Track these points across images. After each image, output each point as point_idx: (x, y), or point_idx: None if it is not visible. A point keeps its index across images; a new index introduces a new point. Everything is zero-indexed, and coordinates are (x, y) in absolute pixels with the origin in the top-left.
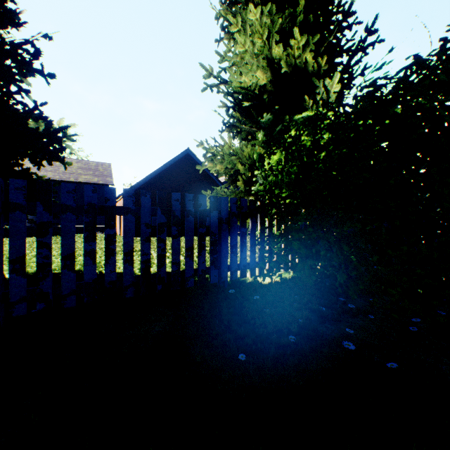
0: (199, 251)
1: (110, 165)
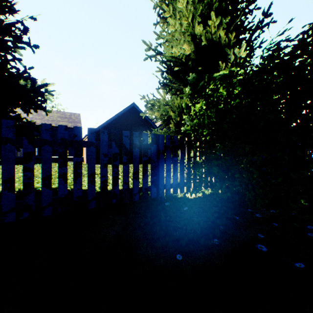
0: (143, 174)
1: (80, 115)
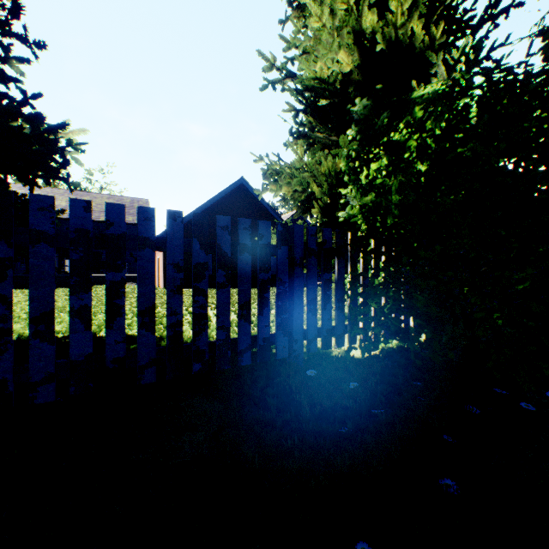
0: (259, 308)
1: (148, 201)
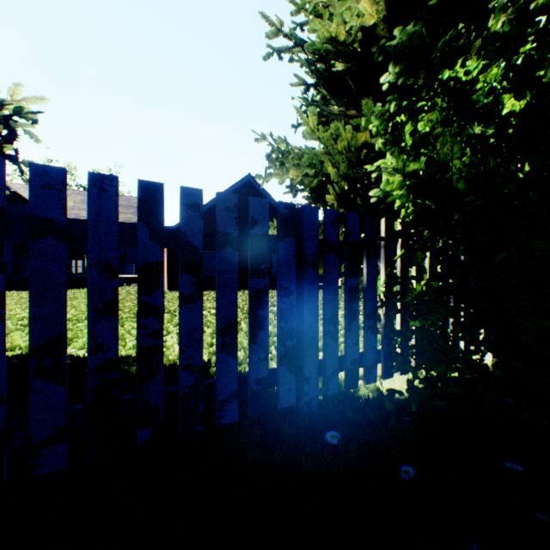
0: (251, 333)
1: None
